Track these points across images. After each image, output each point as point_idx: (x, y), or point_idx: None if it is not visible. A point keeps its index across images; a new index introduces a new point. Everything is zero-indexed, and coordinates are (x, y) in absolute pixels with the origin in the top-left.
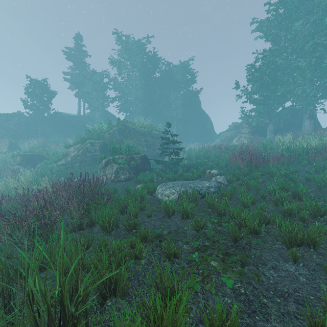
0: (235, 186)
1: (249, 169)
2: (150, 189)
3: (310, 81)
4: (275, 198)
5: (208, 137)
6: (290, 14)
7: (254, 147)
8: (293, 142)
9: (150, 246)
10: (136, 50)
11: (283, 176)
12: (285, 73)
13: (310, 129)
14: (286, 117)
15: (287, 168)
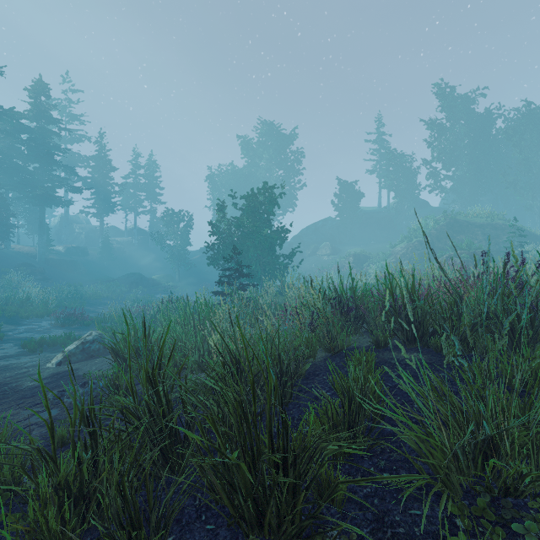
0: None
1: None
2: None
3: None
4: None
5: None
6: None
7: None
8: None
9: None
10: (462, 107)
11: None
12: None
13: None
14: None
15: None
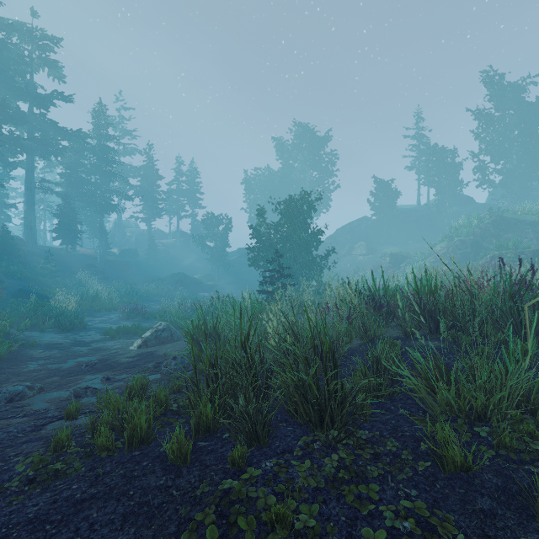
0: None
1: None
2: None
3: None
4: None
5: None
6: None
7: None
8: None
9: None
10: (512, 95)
11: None
12: None
13: None
14: None
15: None
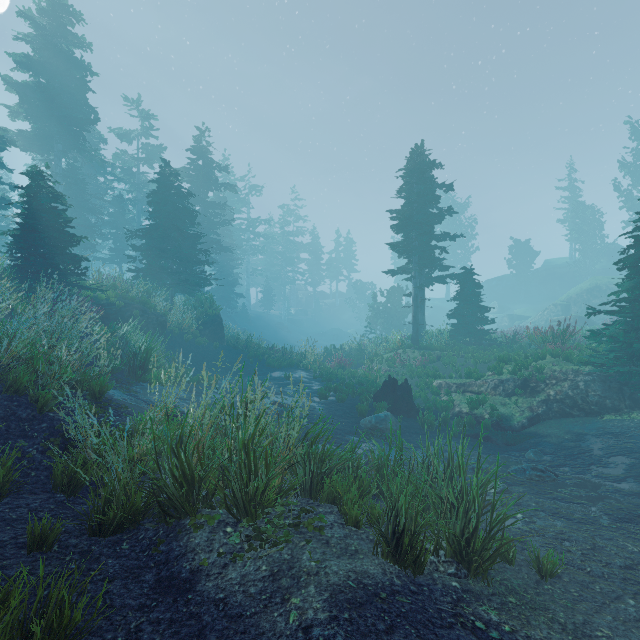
0: None
1: None
2: None
3: None
4: None
5: None
6: None
7: None
8: None
9: None
10: None
11: None
12: None
13: None
14: None
15: None
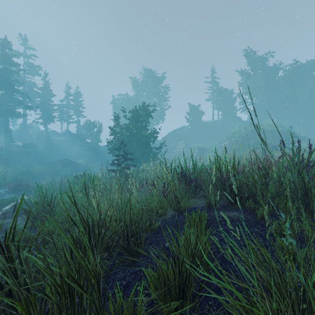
0: None
1: None
2: None
3: None
4: None
5: None
6: None
7: None
8: None
9: None
10: (260, 63)
11: None
12: None
13: None
14: None
15: None
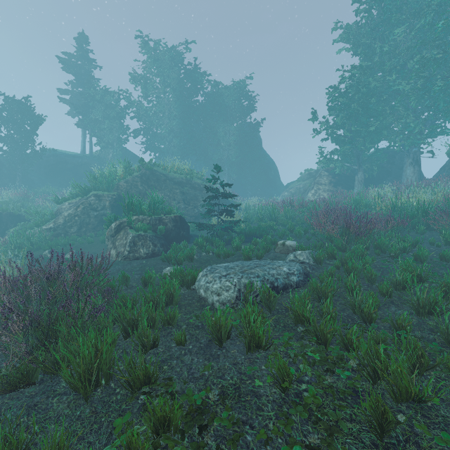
0: (340, 276)
1: (346, 239)
2: (186, 276)
3: (414, 112)
4: (415, 300)
5: (272, 189)
6: (388, 18)
7: (339, 204)
8: (401, 197)
9: (177, 447)
10: (170, 61)
11: (400, 251)
12: (380, 101)
13: (414, 179)
14: (381, 162)
15: (402, 238)
